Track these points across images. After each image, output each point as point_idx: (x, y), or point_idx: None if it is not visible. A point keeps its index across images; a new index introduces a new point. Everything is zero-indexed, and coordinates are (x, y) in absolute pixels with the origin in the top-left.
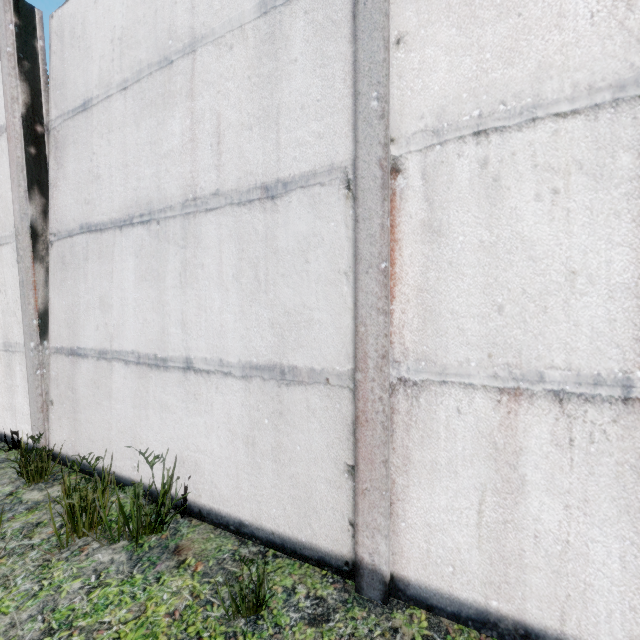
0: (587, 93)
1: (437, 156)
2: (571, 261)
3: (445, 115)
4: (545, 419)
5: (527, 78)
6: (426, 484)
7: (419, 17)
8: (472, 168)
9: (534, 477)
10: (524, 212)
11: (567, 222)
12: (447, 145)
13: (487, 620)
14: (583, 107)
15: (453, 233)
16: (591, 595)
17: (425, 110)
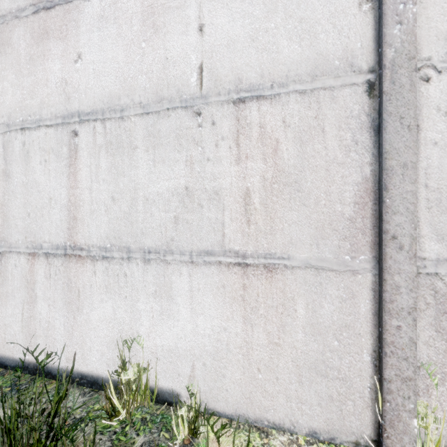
0: (55, 118)
1: (8, 137)
2: (50, 193)
3: (11, 117)
4: (43, 266)
5: (37, 106)
6: (4, 304)
7: (2, 65)
8: (20, 145)
9: (39, 294)
10: (36, 169)
11: (49, 175)
12: (12, 132)
13: (25, 366)
14: (54, 124)
15: (14, 177)
16: (56, 343)
17: (4, 113)
